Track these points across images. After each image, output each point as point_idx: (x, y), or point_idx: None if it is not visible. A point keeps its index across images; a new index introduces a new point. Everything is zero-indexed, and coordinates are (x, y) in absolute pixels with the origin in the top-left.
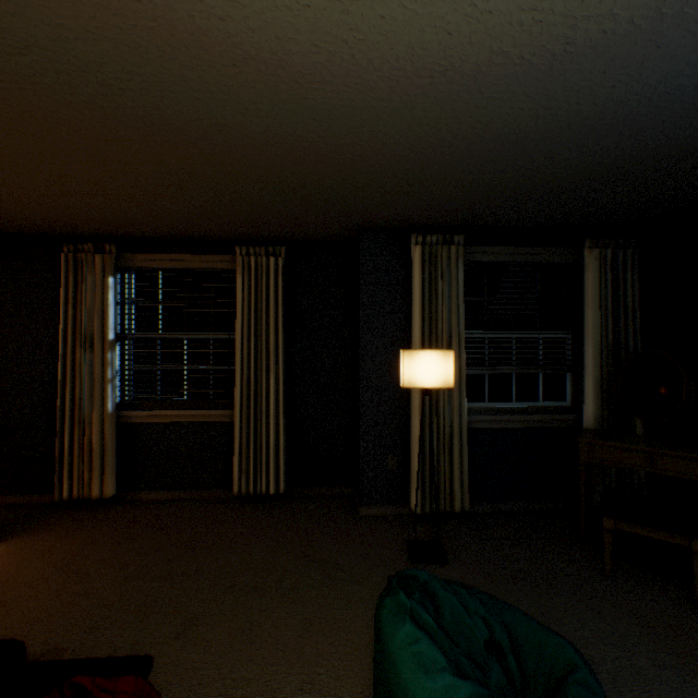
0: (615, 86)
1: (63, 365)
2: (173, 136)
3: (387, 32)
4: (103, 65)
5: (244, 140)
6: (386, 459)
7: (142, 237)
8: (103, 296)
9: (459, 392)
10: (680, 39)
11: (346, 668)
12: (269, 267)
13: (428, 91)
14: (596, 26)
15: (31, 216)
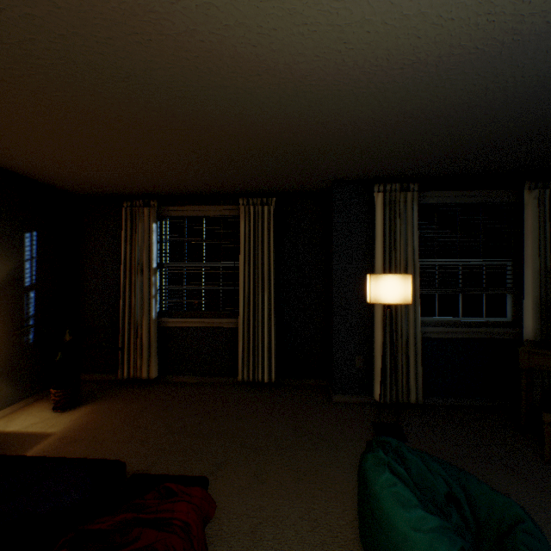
0: None
1: (124, 285)
2: (208, 125)
3: (371, 41)
4: (171, 83)
5: (256, 123)
6: (354, 359)
7: (174, 194)
8: (149, 237)
9: (414, 308)
10: None
11: (333, 507)
12: (264, 213)
13: (397, 78)
14: (540, 19)
15: (105, 183)
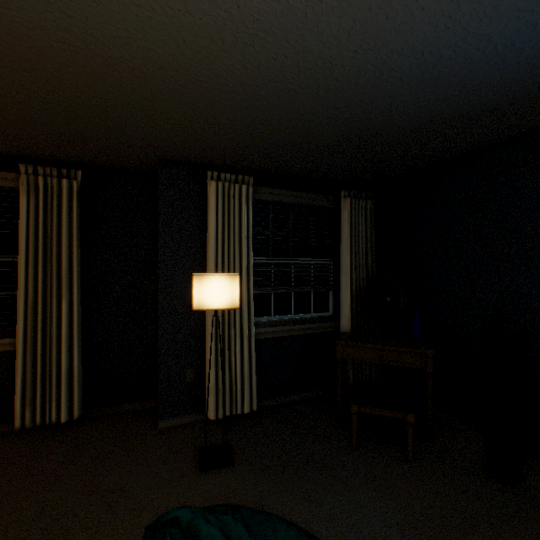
0: (357, 52)
1: None
2: None
3: None
4: None
5: None
6: (185, 373)
7: None
8: None
9: (249, 309)
10: (402, 15)
11: None
12: (62, 189)
13: (192, 8)
14: None
15: None
